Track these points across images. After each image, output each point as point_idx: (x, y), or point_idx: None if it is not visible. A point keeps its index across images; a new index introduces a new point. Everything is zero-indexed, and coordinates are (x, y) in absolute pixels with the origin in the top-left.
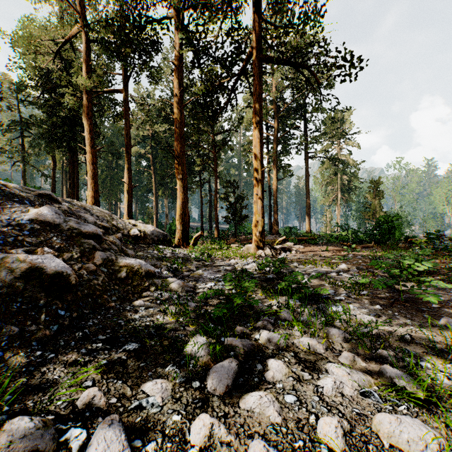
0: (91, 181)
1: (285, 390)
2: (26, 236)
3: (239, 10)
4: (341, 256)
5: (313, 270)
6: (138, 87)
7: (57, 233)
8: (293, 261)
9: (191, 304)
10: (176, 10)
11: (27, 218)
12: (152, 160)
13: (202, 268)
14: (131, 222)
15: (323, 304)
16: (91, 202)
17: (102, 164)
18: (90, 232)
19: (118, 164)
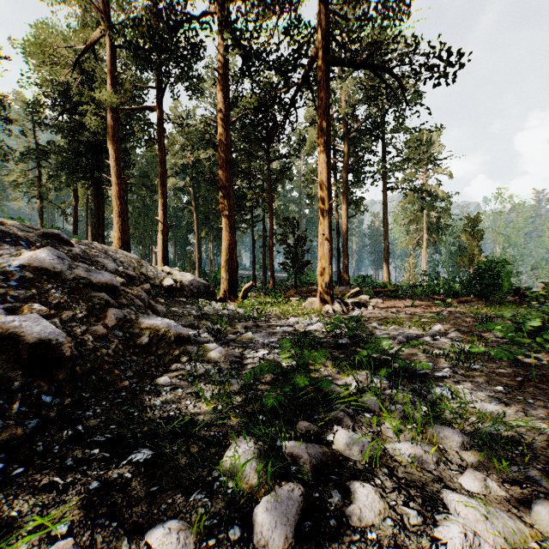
0: (117, 220)
1: (382, 545)
2: (12, 288)
3: (300, 2)
4: (433, 313)
5: (399, 333)
6: (176, 105)
7: (57, 284)
8: (371, 320)
9: (235, 383)
10: (222, 4)
11: (18, 264)
12: (194, 194)
13: (252, 328)
14: (165, 269)
15: (420, 384)
16: (117, 245)
17: (134, 200)
18: (103, 283)
19: (153, 200)
